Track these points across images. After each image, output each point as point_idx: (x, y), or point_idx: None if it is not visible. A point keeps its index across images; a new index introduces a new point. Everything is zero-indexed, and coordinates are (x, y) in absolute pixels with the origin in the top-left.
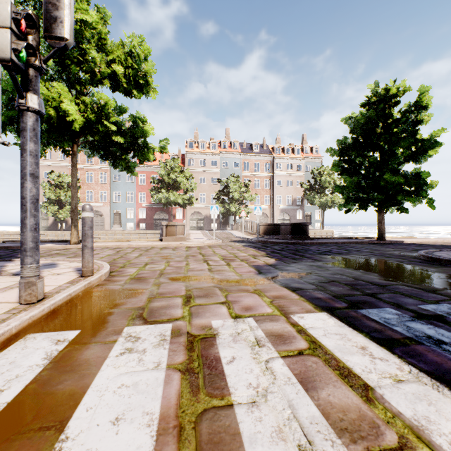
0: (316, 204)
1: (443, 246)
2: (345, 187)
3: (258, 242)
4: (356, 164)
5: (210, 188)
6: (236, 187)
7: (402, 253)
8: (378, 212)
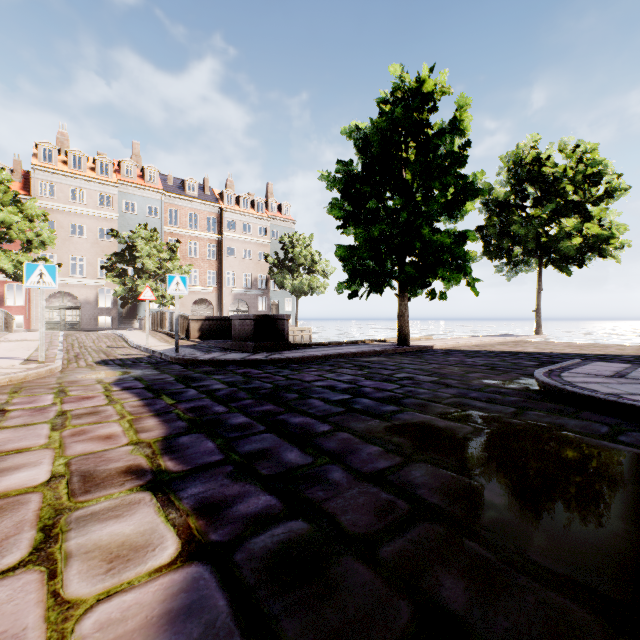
0: (288, 287)
1: (495, 353)
2: (354, 249)
3: (175, 361)
4: (368, 211)
5: (96, 247)
6: (150, 249)
7: (500, 382)
8: (400, 298)
